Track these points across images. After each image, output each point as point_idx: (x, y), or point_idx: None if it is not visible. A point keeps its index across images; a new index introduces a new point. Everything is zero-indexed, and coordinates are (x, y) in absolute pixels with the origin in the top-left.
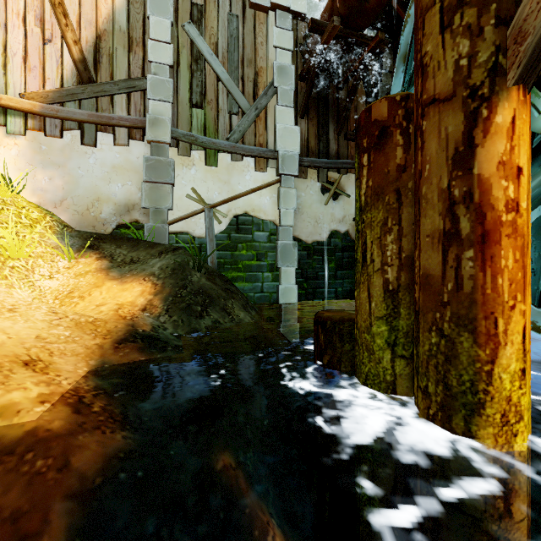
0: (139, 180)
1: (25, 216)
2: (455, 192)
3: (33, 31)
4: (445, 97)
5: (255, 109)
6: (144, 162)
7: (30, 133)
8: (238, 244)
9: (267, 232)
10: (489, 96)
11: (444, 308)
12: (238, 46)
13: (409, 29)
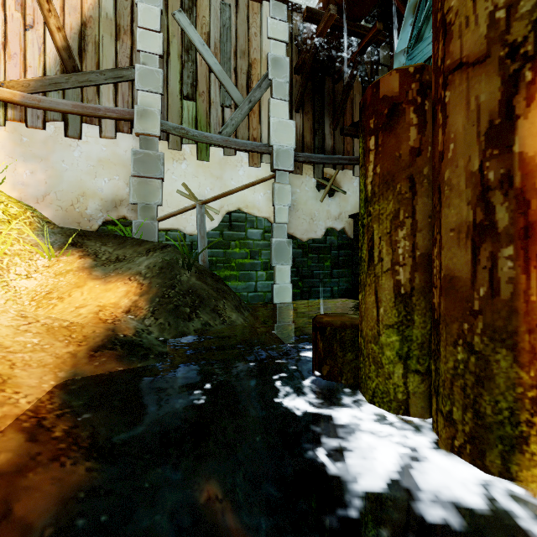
0: (127, 174)
1: (3, 212)
2: (489, 175)
3: (13, 16)
4: (476, 59)
5: (249, 102)
6: (132, 156)
7: (10, 124)
8: (231, 242)
9: (261, 229)
10: (535, 55)
11: (474, 318)
12: (231, 36)
13: (412, 12)
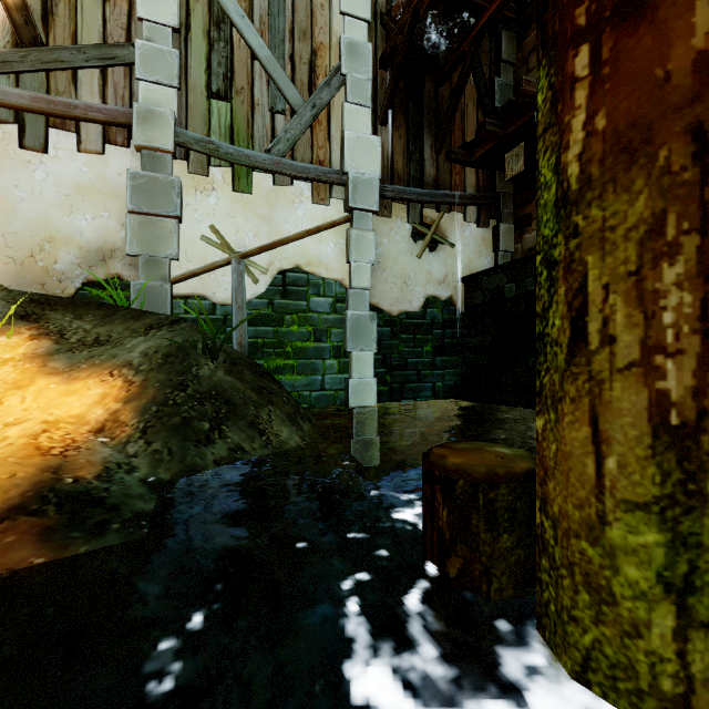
0: (123, 210)
1: None
2: None
3: None
4: None
5: (312, 107)
6: (130, 181)
7: None
8: (286, 316)
9: (331, 297)
10: None
11: None
12: (285, 7)
13: None
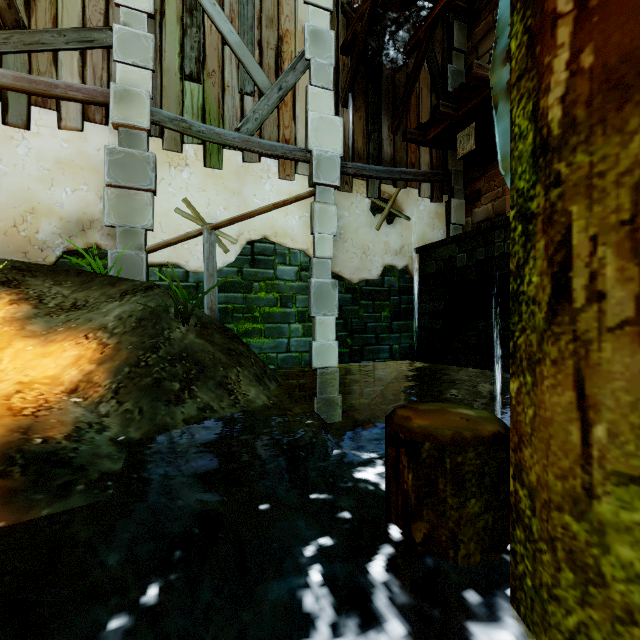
0: (101, 184)
1: None
2: None
3: None
4: None
5: (278, 89)
6: (107, 156)
7: None
8: (254, 283)
9: (296, 265)
10: None
11: None
12: None
13: None
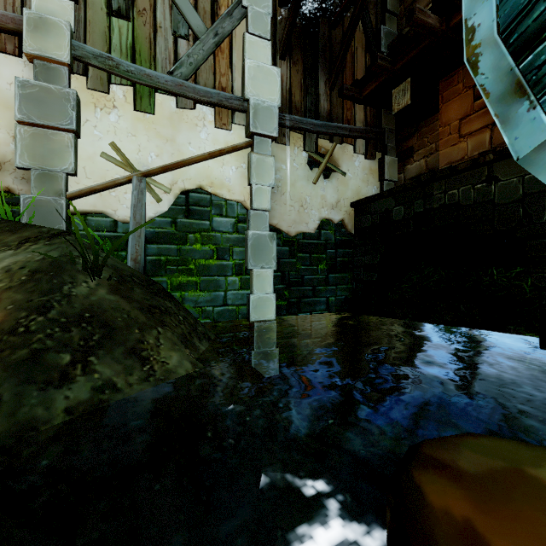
0: (14, 122)
1: None
2: None
3: None
4: None
5: (214, 34)
6: (18, 89)
7: None
8: (189, 234)
9: (233, 217)
10: None
11: None
12: None
13: None
